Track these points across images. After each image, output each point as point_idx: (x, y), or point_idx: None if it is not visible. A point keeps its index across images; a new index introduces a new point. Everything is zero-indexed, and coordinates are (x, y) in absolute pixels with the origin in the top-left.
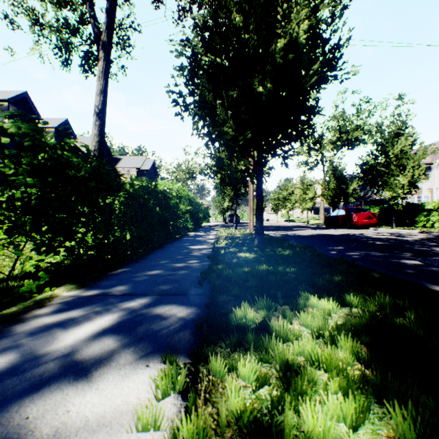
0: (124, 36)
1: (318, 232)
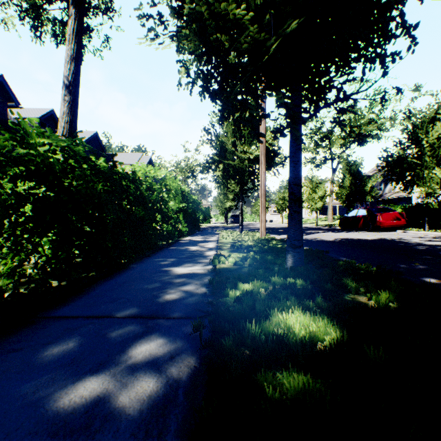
0: None
1: (344, 236)
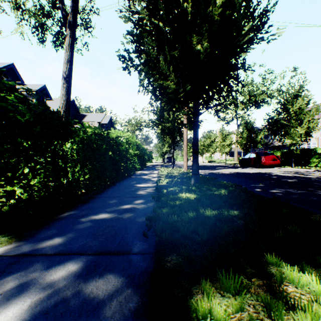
0: (86, 19)
1: (237, 171)
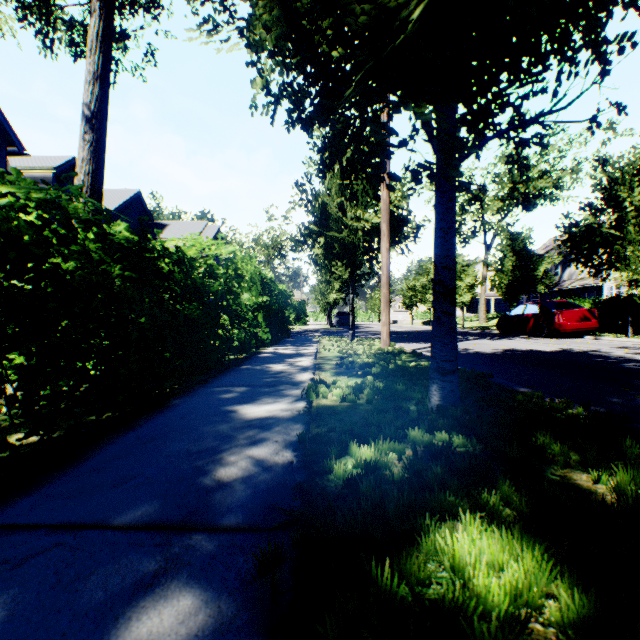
0: None
1: (507, 346)
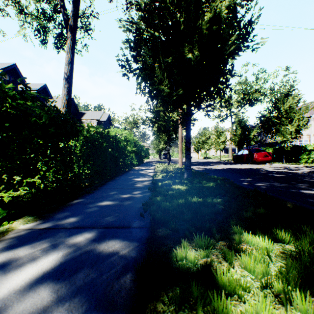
0: (86, 22)
1: (229, 167)
